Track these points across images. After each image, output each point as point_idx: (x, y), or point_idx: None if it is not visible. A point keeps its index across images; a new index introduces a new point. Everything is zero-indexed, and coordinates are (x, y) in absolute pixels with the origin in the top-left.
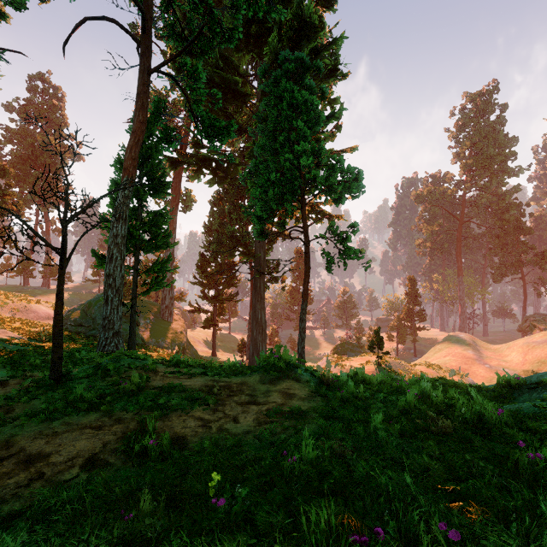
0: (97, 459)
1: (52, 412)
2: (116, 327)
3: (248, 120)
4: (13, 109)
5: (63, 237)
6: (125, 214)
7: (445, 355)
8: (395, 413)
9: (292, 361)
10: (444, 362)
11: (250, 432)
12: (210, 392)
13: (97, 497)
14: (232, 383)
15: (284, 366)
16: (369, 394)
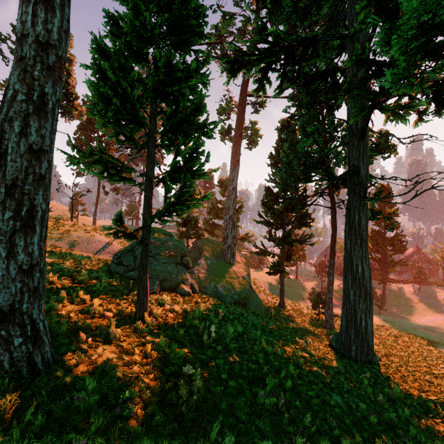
0: None
1: None
2: (3, 298)
3: None
4: None
5: None
6: None
7: None
8: None
9: None
10: None
11: None
12: None
13: None
14: None
15: None
16: None
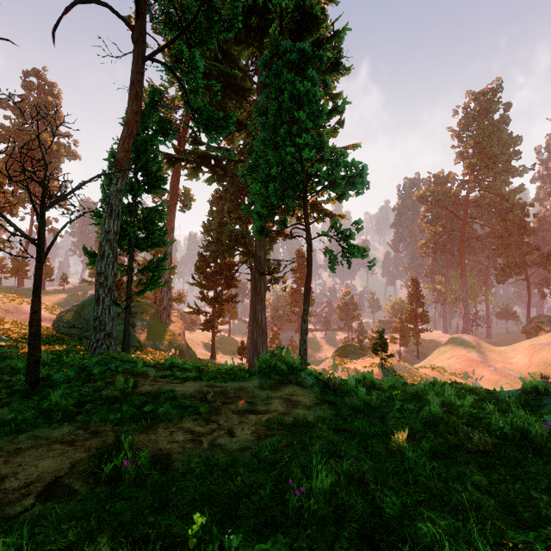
0: (59, 485)
1: (21, 423)
2: (108, 328)
3: (248, 116)
4: (7, 106)
5: (38, 225)
6: (117, 208)
7: (449, 358)
8: (418, 425)
9: (295, 364)
10: (448, 365)
11: (248, 448)
12: (204, 399)
13: (45, 543)
14: (229, 388)
15: (286, 369)
16: (382, 401)
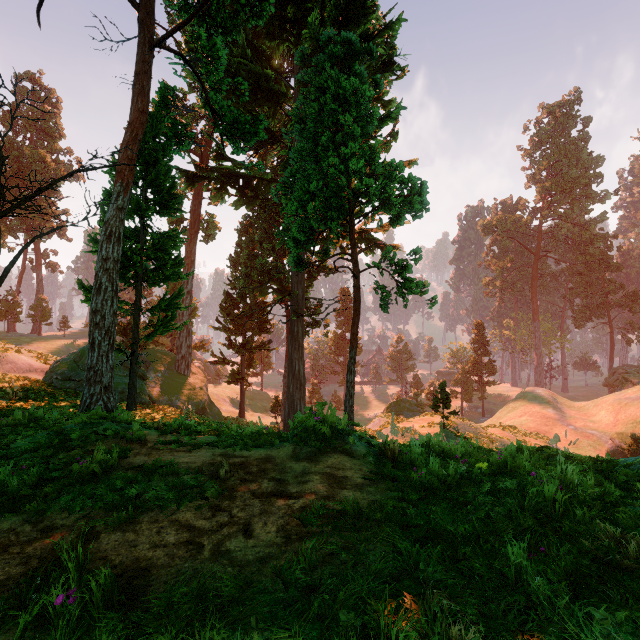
0: None
1: None
2: (105, 380)
3: (283, 126)
4: None
5: None
6: (118, 230)
7: (521, 415)
8: (530, 521)
9: (341, 426)
10: (519, 423)
11: (270, 558)
12: (215, 476)
13: None
14: (252, 459)
15: (329, 433)
16: (461, 477)
